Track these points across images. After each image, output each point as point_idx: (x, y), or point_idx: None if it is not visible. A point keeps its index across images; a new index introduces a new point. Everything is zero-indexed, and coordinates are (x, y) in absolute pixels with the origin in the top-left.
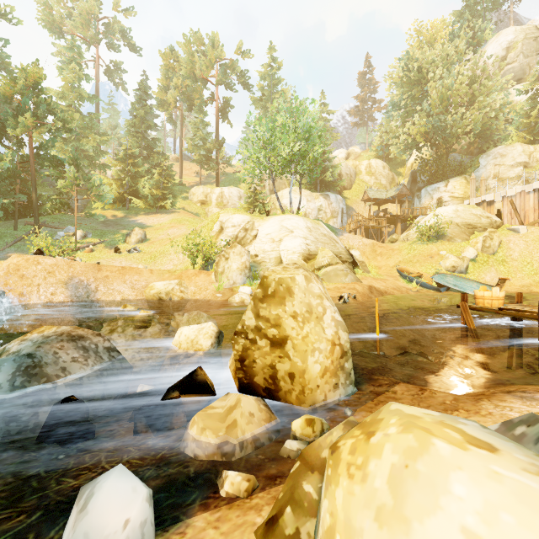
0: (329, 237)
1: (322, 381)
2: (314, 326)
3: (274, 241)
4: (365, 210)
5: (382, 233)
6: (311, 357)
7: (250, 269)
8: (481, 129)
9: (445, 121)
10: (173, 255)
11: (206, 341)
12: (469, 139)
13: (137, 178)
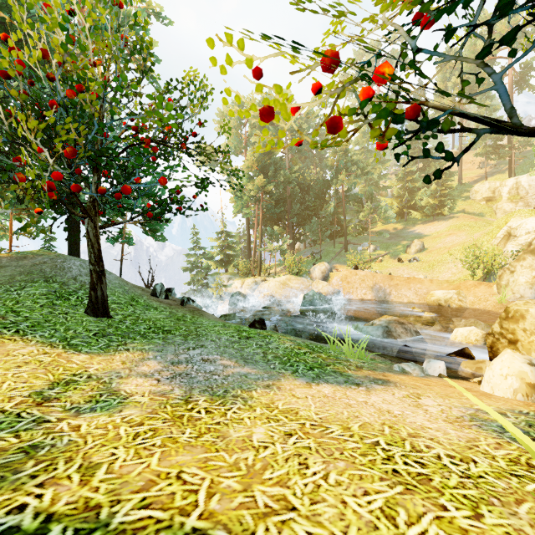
0: None
1: None
2: None
3: None
4: None
5: None
6: (534, 353)
7: None
8: None
9: None
10: (451, 264)
11: (475, 338)
12: None
13: (414, 191)
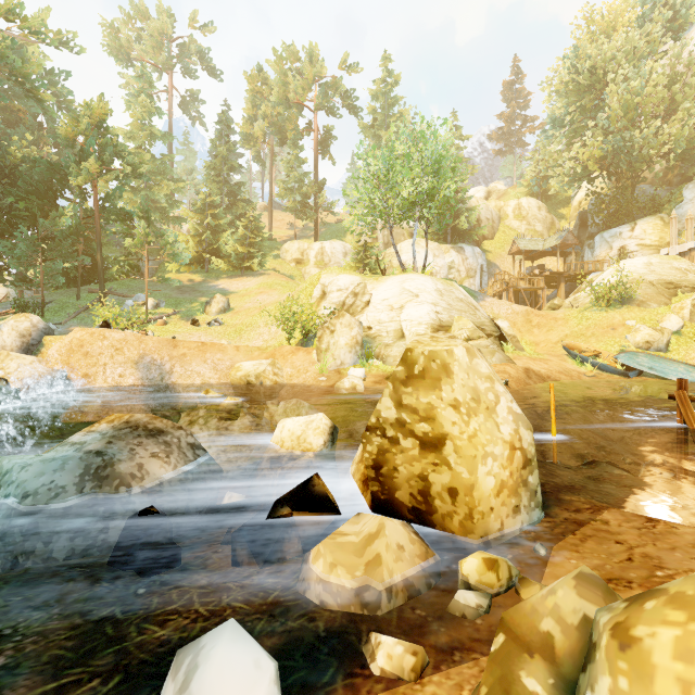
0: (467, 303)
1: (498, 502)
2: (484, 420)
3: (394, 308)
4: (513, 266)
5: (538, 297)
6: (481, 466)
7: (362, 345)
8: (685, 148)
9: (630, 140)
10: (263, 328)
11: (317, 438)
12: (666, 163)
13: (218, 232)
